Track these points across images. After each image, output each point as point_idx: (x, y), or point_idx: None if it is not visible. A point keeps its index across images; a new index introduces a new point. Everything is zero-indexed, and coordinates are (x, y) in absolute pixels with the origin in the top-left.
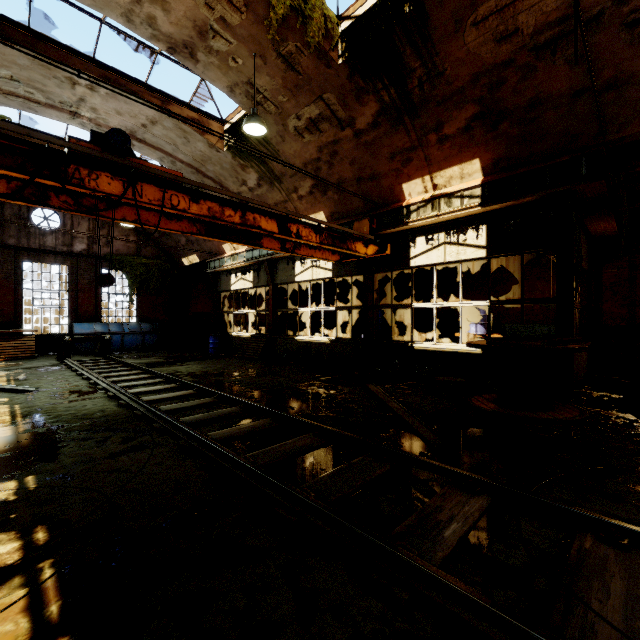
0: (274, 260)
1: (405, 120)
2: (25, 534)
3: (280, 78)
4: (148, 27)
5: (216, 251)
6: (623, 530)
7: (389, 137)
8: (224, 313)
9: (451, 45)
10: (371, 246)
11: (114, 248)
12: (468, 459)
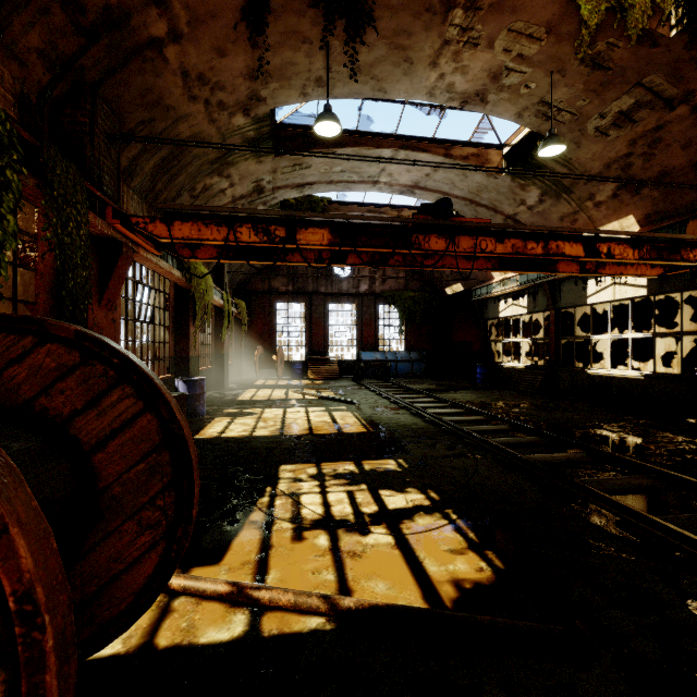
0: (556, 281)
1: None
2: (423, 492)
3: (581, 83)
4: (446, 94)
5: (482, 278)
6: None
7: None
8: (490, 342)
9: None
10: None
11: (387, 285)
12: None
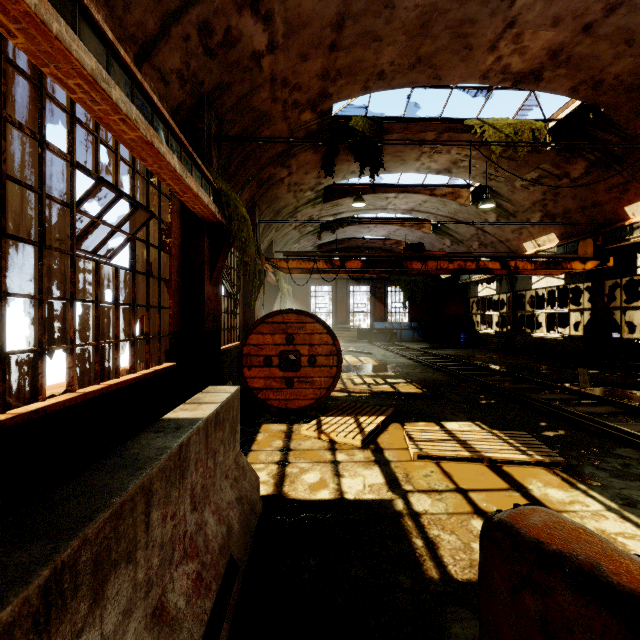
0: None
1: (613, 166)
2: (404, 379)
3: (505, 166)
4: (426, 170)
5: None
6: (626, 405)
7: (602, 178)
8: (472, 315)
9: (637, 122)
10: (590, 262)
11: None
12: (598, 394)
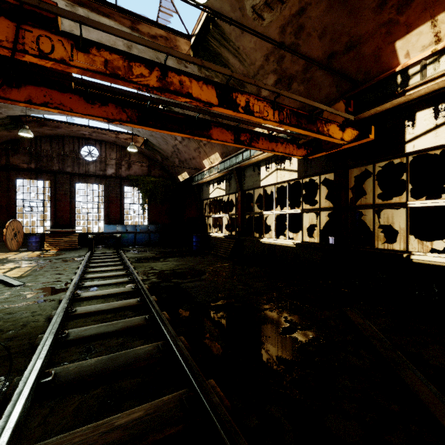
0: (242, 168)
1: None
2: None
3: None
4: None
5: (199, 167)
6: None
7: None
8: (206, 217)
9: None
10: (349, 130)
11: (133, 171)
12: None
